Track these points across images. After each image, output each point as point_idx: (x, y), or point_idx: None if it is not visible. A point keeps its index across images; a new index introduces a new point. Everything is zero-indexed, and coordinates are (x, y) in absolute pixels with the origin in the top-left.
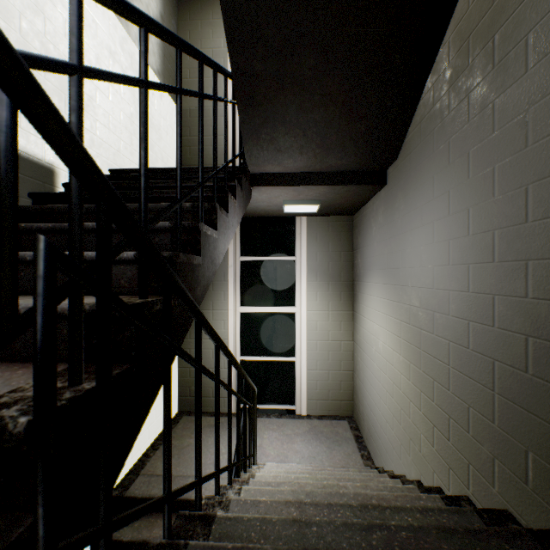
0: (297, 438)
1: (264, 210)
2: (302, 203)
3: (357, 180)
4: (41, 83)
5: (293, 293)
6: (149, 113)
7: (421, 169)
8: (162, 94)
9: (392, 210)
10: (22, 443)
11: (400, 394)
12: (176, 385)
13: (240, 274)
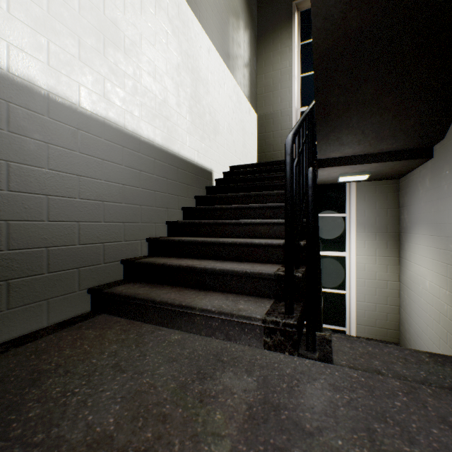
0: None
1: (321, 181)
2: (355, 174)
3: (405, 157)
4: (208, 129)
5: (343, 241)
6: (244, 125)
7: None
8: (250, 110)
9: (438, 178)
10: (301, 280)
11: (446, 320)
12: None
13: None
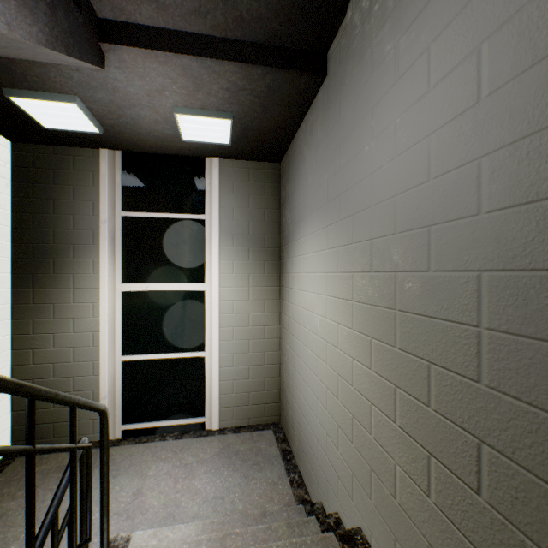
0: (201, 469)
1: (152, 135)
2: (205, 114)
3: (285, 62)
4: None
5: (201, 264)
6: None
7: None
8: None
9: (336, 105)
10: None
11: (352, 393)
12: (7, 409)
13: (122, 237)
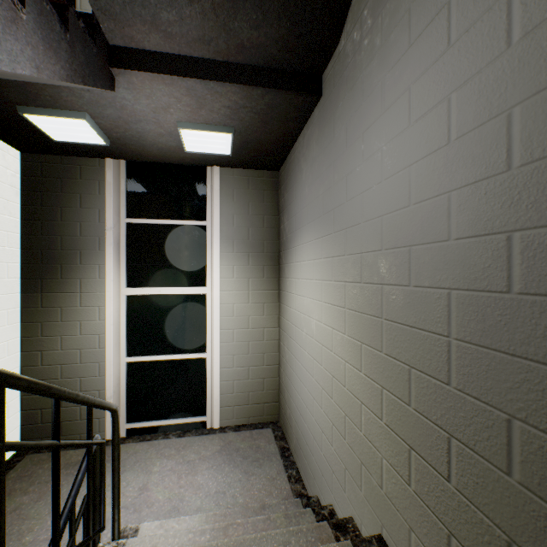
0: (203, 465)
1: (156, 147)
2: (208, 128)
3: (283, 84)
4: None
5: (203, 269)
6: None
7: (383, 18)
8: None
9: (331, 125)
10: None
11: (345, 393)
12: (16, 408)
13: (126, 242)
